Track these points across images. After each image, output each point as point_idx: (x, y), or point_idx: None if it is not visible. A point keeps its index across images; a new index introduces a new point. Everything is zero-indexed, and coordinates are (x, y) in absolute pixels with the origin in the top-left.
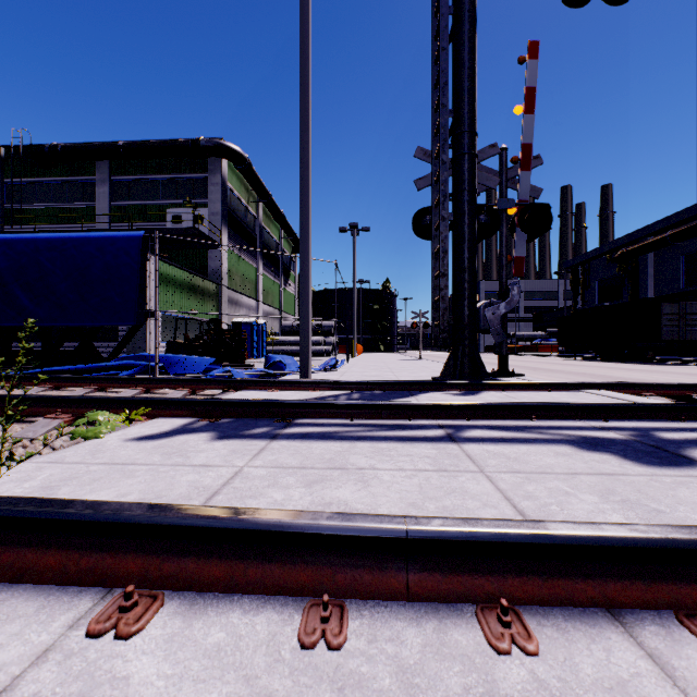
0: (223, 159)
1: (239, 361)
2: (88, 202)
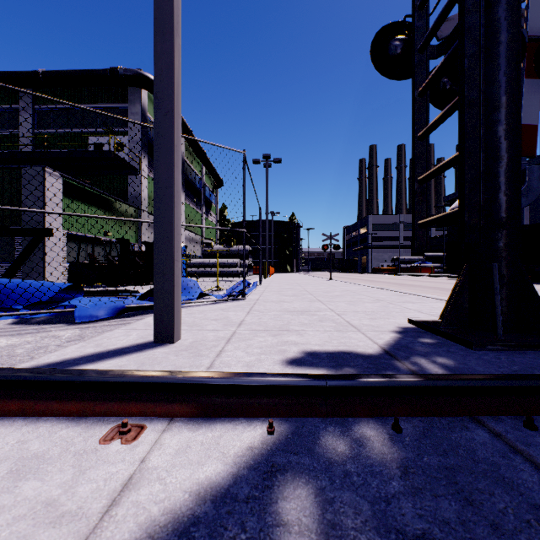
0: (143, 90)
1: (150, 282)
2: (12, 129)
